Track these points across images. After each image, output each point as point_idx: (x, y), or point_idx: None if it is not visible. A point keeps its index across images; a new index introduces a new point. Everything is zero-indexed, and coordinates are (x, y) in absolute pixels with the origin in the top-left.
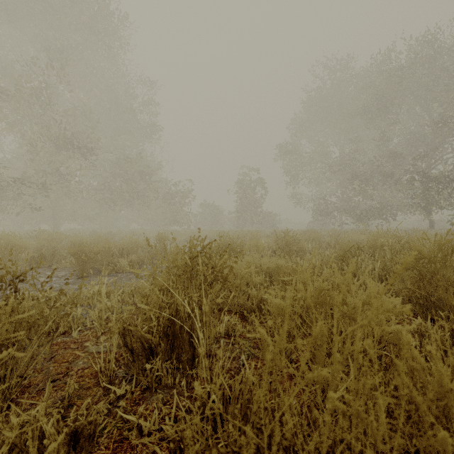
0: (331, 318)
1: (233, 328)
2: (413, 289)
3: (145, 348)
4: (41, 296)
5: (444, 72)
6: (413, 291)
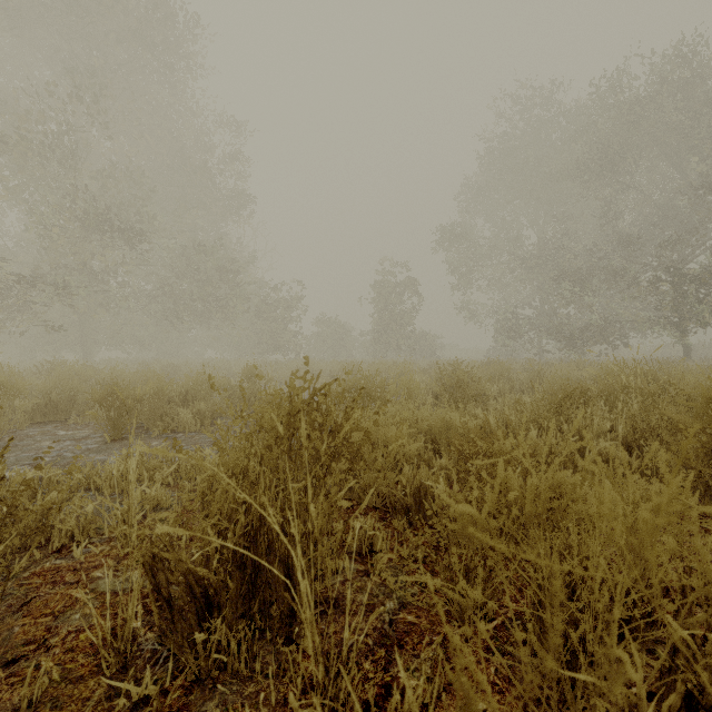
0: (566, 536)
1: (370, 541)
2: (701, 468)
3: (196, 596)
4: (30, 477)
5: (709, 106)
6: (698, 471)
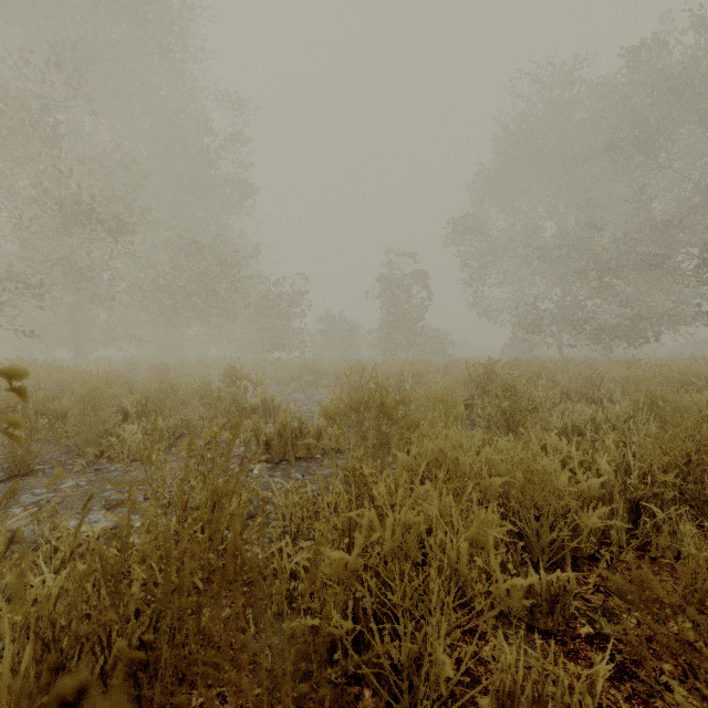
0: None
1: None
2: None
3: None
4: None
5: None
6: None
